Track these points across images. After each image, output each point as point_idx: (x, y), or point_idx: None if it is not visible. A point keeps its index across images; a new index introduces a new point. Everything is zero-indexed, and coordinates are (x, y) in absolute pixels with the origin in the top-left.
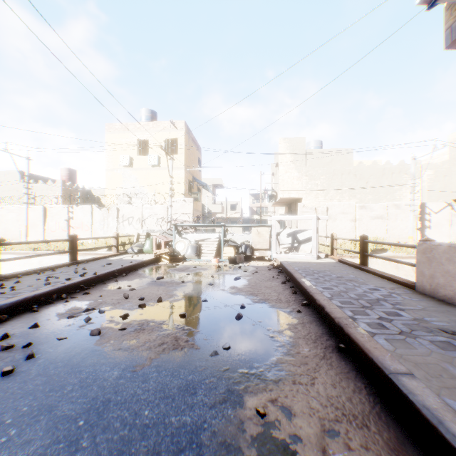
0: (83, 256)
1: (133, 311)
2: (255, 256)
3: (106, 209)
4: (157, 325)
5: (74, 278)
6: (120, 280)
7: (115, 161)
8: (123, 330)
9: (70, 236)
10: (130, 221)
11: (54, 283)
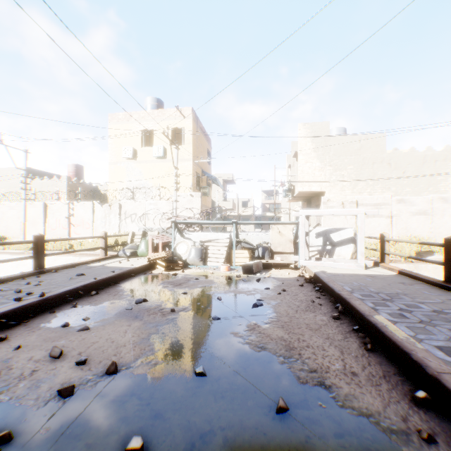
0: (79, 257)
1: (36, 413)
2: (277, 262)
3: (108, 205)
4: None
5: (2, 304)
6: (81, 304)
7: (118, 153)
8: None
9: (33, 237)
10: (133, 218)
11: None
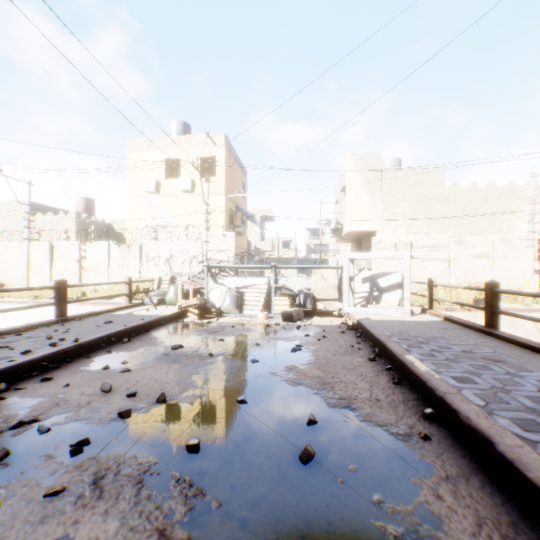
0: (95, 307)
1: (104, 428)
2: (319, 309)
3: (126, 247)
4: (133, 479)
5: (38, 349)
6: (115, 350)
7: (138, 186)
8: (54, 497)
9: (55, 282)
10: (156, 261)
11: None
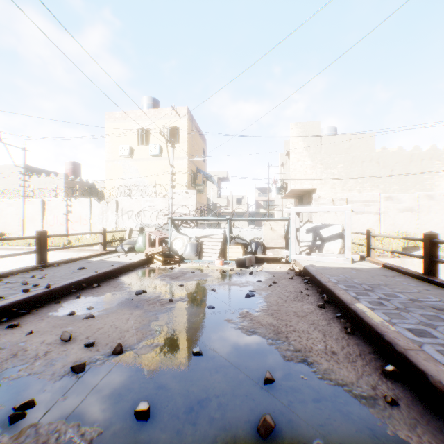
0: (77, 253)
1: (54, 385)
2: (269, 257)
3: (105, 202)
4: None
5: (11, 295)
6: (84, 295)
7: (115, 152)
8: None
9: (36, 233)
10: (130, 214)
11: None
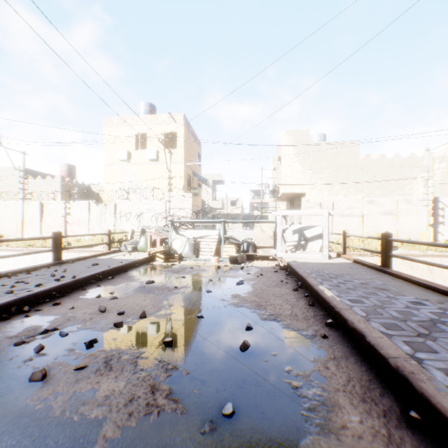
0: (78, 253)
1: (105, 333)
2: (258, 255)
3: (103, 205)
4: (130, 361)
5: (47, 283)
6: (103, 284)
7: (112, 155)
8: (81, 370)
9: (53, 234)
10: (128, 217)
11: (19, 290)
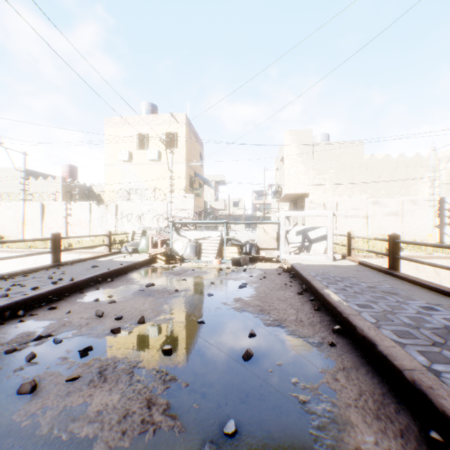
0: (79, 255)
1: (101, 340)
2: (261, 256)
3: (104, 206)
4: (126, 371)
5: (44, 286)
6: (102, 287)
7: (114, 156)
8: (73, 381)
9: (52, 235)
10: (129, 218)
11: (15, 294)
